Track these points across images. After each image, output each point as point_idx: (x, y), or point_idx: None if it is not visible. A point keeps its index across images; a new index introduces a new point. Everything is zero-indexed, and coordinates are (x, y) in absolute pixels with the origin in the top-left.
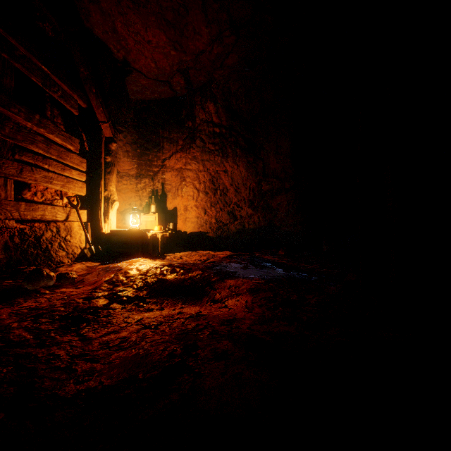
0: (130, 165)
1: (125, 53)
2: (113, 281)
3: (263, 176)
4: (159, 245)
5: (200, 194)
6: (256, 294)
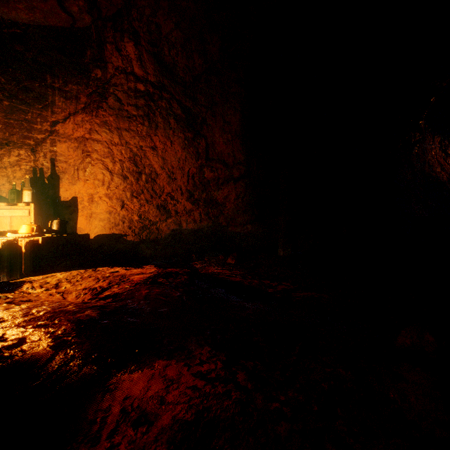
0: None
1: None
2: None
3: (207, 160)
4: (22, 260)
5: (114, 178)
6: None
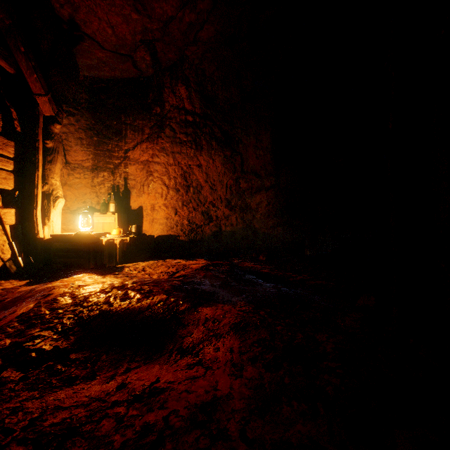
0: (84, 155)
1: (72, 11)
2: (29, 317)
3: (242, 173)
4: (117, 253)
5: (170, 191)
6: (245, 335)
